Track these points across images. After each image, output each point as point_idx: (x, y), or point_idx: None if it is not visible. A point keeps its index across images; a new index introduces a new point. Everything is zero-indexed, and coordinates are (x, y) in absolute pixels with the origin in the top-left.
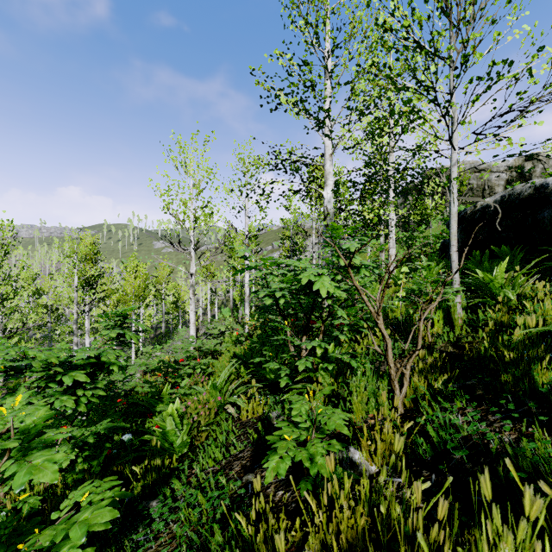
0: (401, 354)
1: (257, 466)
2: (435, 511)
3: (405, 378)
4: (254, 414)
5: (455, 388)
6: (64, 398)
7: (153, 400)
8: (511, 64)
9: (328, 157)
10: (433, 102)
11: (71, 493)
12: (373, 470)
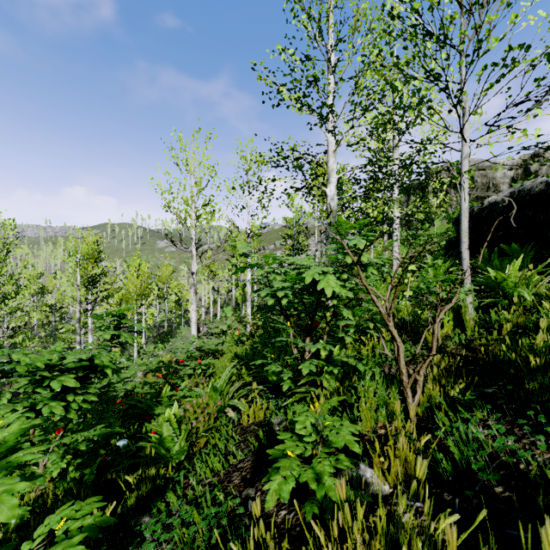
0: (412, 358)
1: (258, 479)
2: (463, 547)
3: (418, 384)
4: (256, 418)
5: (474, 397)
6: (52, 404)
7: (152, 402)
8: (528, 49)
9: (331, 154)
10: (444, 91)
11: (47, 519)
12: (386, 490)
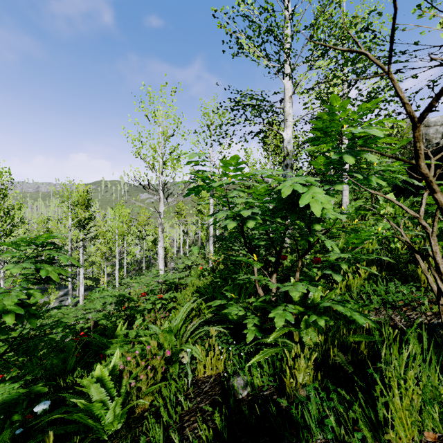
0: None
1: None
2: None
3: None
4: (213, 369)
5: None
6: None
7: (106, 340)
8: None
9: (287, 99)
10: None
11: None
12: None
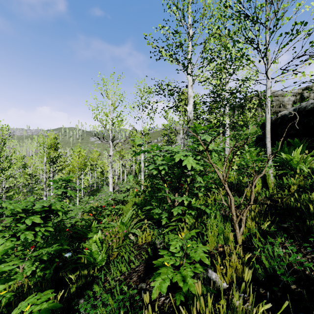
0: (238, 206)
1: (147, 277)
2: None
3: (242, 221)
4: (146, 240)
5: (276, 229)
6: (26, 233)
7: (86, 230)
8: (306, 24)
9: (190, 87)
10: (256, 49)
11: (19, 304)
12: (224, 286)
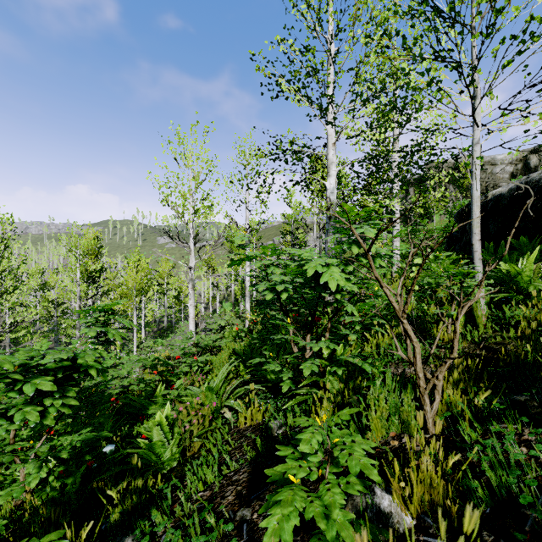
0: (427, 359)
1: (254, 496)
2: None
3: (437, 390)
4: (253, 420)
5: (504, 406)
6: (27, 410)
7: (146, 401)
8: None
9: (331, 146)
10: (456, 69)
11: None
12: (408, 522)
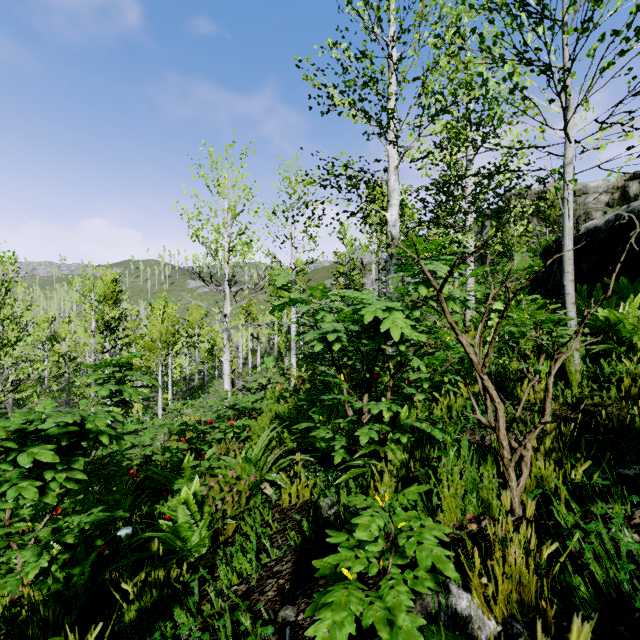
0: (511, 424)
1: (300, 592)
2: None
3: (525, 462)
4: (300, 498)
5: (609, 482)
6: (23, 485)
7: (171, 474)
8: None
9: (392, 170)
10: (545, 73)
11: None
12: (491, 628)
